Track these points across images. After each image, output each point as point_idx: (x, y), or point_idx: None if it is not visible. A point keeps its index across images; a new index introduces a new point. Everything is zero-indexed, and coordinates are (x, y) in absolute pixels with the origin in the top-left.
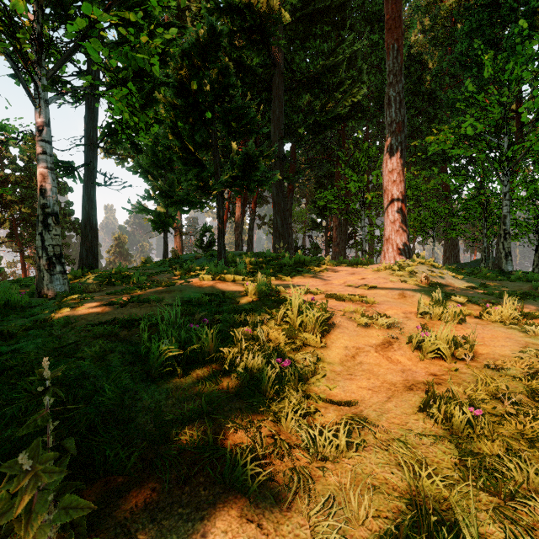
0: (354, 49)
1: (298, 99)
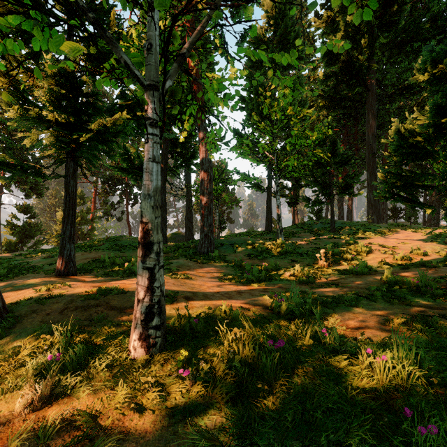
0: None
1: (389, 105)
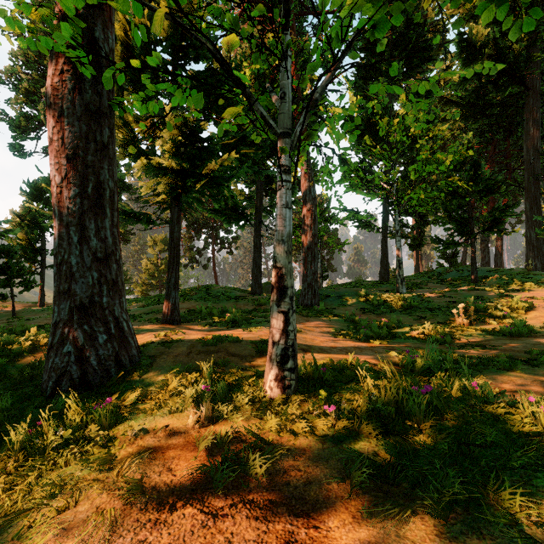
0: None
1: None
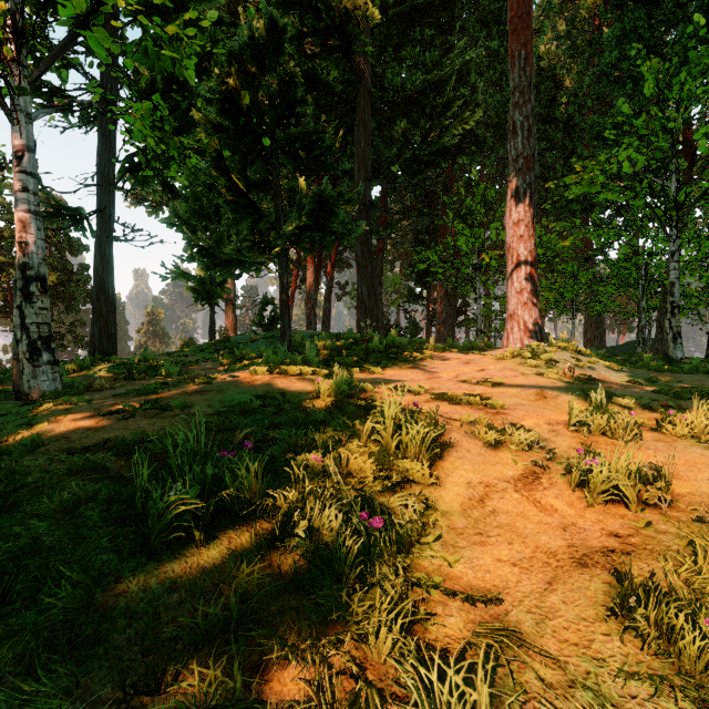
0: (465, 59)
1: (391, 127)
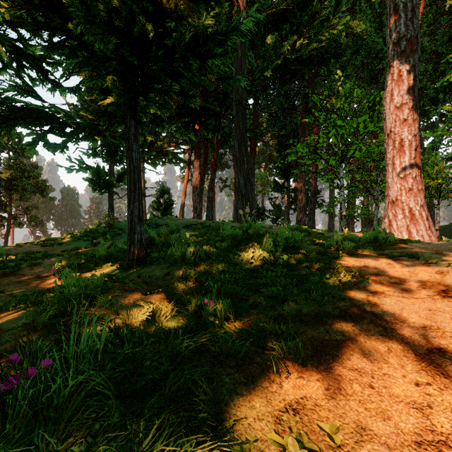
0: None
1: (263, 44)
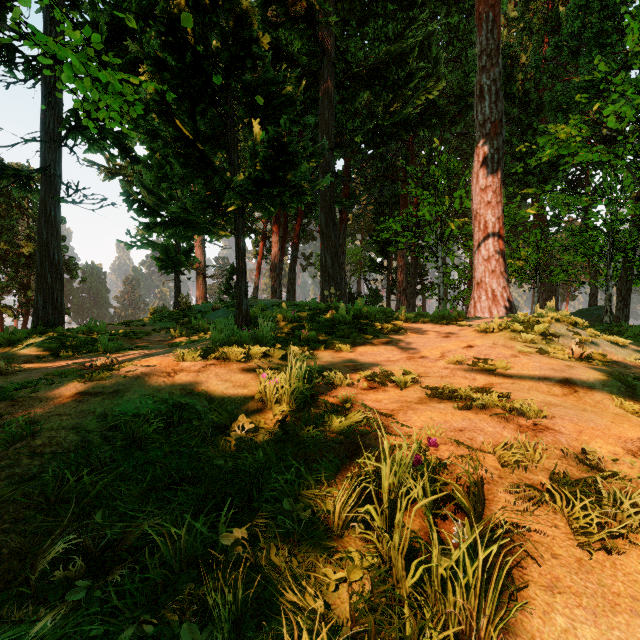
0: (427, 32)
1: (354, 100)
